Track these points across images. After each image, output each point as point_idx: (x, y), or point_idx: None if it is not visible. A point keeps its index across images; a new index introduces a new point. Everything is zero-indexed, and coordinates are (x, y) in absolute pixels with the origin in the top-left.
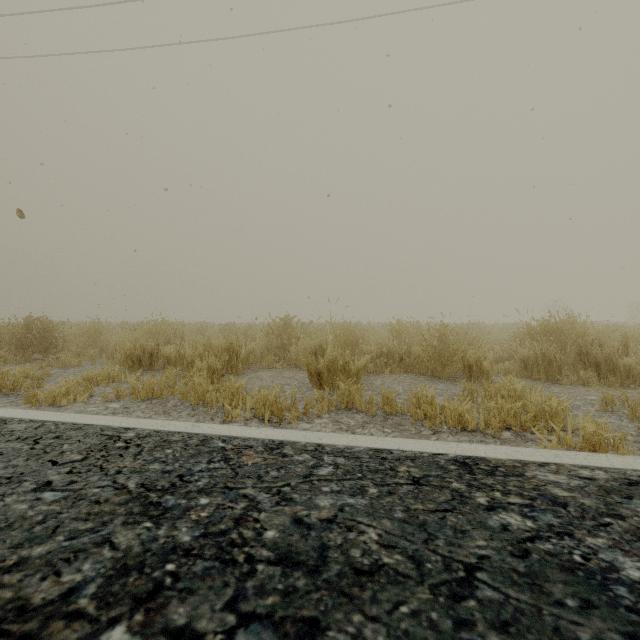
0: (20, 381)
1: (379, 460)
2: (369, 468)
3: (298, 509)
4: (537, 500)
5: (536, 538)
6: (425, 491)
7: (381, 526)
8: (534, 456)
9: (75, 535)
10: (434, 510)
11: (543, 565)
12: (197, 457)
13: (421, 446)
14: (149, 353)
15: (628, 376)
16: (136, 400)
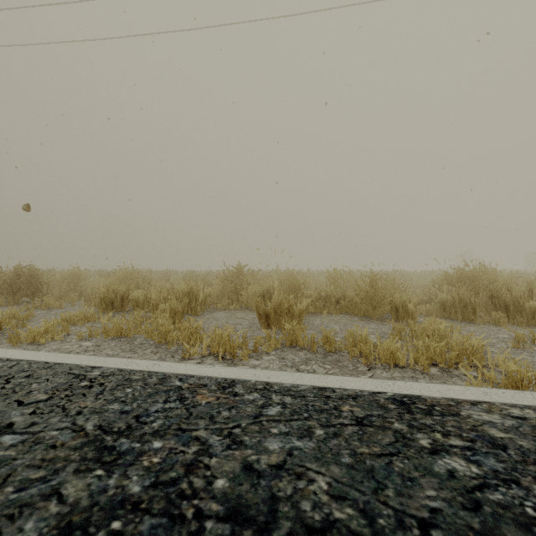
0: (6, 321)
1: (323, 399)
2: (314, 407)
3: (248, 453)
4: (477, 442)
5: (484, 487)
6: (369, 432)
7: (330, 473)
8: (465, 394)
9: (25, 485)
10: (380, 454)
11: (497, 520)
12: (154, 396)
13: (361, 384)
14: (120, 297)
15: (533, 317)
16: (107, 338)
